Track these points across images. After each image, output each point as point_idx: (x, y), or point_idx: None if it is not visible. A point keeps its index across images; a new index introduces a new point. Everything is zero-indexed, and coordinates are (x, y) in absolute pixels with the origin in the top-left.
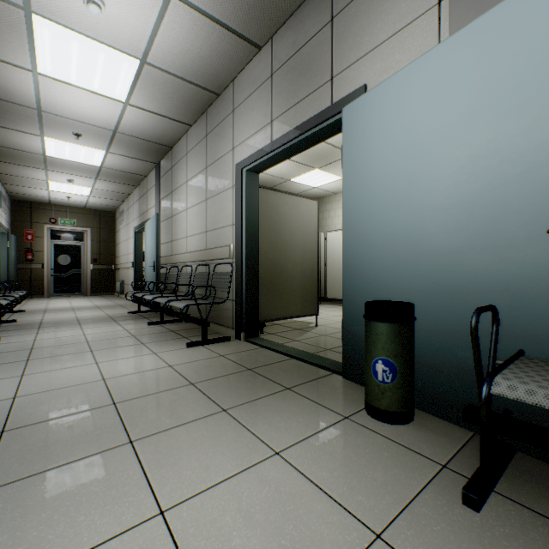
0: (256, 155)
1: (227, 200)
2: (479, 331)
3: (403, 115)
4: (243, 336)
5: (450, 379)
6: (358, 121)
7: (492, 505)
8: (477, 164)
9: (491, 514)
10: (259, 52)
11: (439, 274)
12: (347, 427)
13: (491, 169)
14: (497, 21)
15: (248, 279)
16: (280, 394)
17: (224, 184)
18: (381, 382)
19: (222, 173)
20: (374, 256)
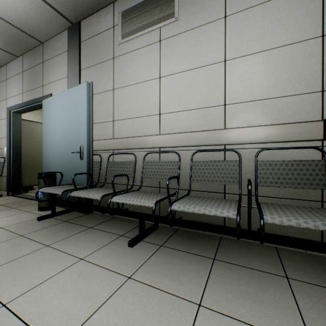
0: (16, 106)
1: (4, 124)
2: (67, 179)
3: (55, 111)
4: (10, 194)
5: (63, 195)
6: (46, 107)
7: (46, 219)
8: (67, 132)
9: (43, 221)
10: (18, 58)
11: (61, 163)
12: (24, 213)
13: (68, 134)
14: (69, 93)
15: (14, 165)
16: (7, 209)
17: (2, 115)
18: (40, 198)
19: (1, 110)
20: (50, 157)
